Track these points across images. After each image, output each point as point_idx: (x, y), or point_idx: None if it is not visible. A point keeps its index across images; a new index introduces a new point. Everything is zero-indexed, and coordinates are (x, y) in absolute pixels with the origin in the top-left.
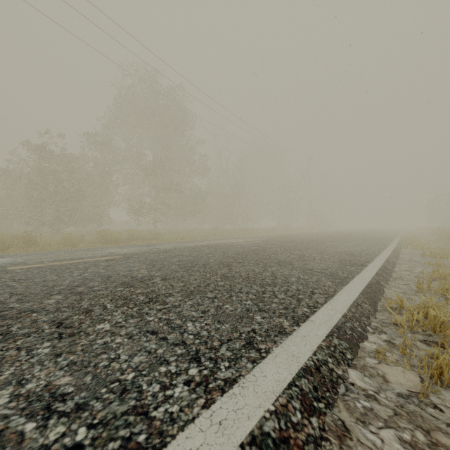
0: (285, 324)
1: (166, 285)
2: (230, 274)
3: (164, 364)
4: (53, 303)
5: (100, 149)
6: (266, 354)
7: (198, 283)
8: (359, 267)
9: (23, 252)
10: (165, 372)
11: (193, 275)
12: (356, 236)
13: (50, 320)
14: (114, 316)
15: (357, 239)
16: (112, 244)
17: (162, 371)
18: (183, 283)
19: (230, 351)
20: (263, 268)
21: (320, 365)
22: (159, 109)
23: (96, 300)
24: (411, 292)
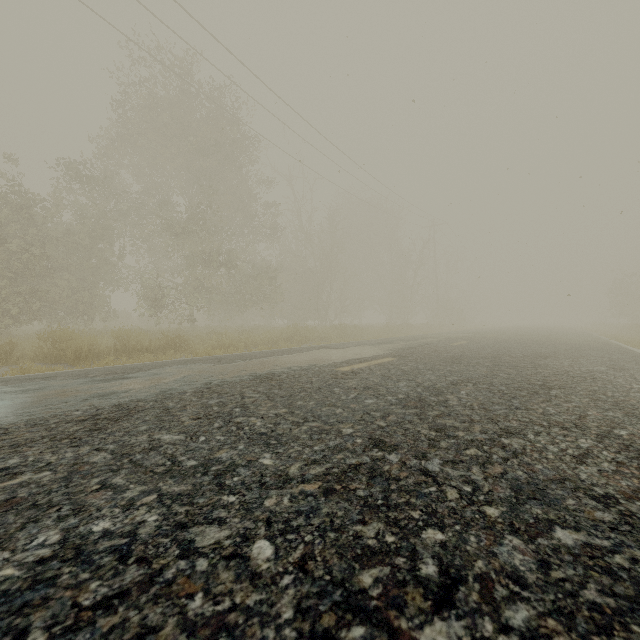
0: None
1: None
2: None
3: None
4: None
5: (88, 187)
6: None
7: None
8: None
9: None
10: None
11: None
12: (549, 341)
13: None
14: None
15: (570, 348)
16: (70, 362)
17: None
18: None
19: None
20: None
21: None
22: (196, 123)
23: None
24: None
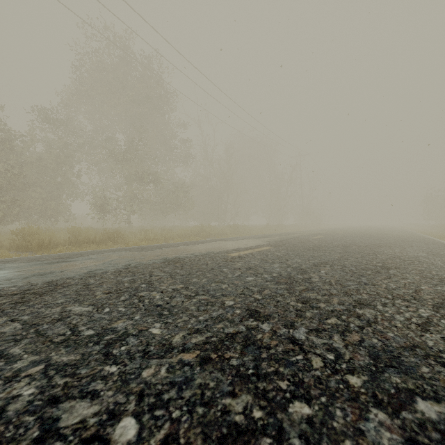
0: None
1: None
2: None
3: None
4: None
5: (54, 126)
6: None
7: None
8: None
9: None
10: None
11: None
12: (382, 236)
13: None
14: None
15: (398, 241)
16: (35, 250)
17: None
18: None
19: None
20: None
21: None
22: (132, 82)
23: None
24: None
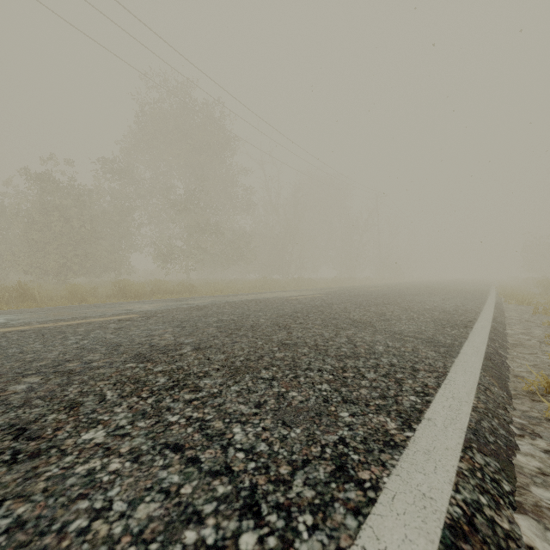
0: (390, 427)
1: (200, 359)
2: (290, 341)
3: (192, 523)
4: (21, 390)
5: (118, 179)
6: (374, 493)
7: (246, 355)
8: (463, 329)
9: (13, 308)
10: (195, 544)
11: (238, 342)
12: (440, 288)
13: (7, 425)
14: (114, 414)
15: (444, 292)
16: (132, 298)
17: (189, 542)
18: (225, 354)
19: (312, 486)
20: (334, 331)
21: (473, 513)
22: (192, 130)
23: (91, 385)
24: (545, 365)
